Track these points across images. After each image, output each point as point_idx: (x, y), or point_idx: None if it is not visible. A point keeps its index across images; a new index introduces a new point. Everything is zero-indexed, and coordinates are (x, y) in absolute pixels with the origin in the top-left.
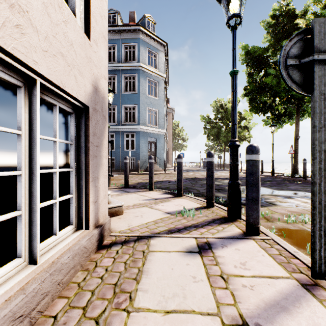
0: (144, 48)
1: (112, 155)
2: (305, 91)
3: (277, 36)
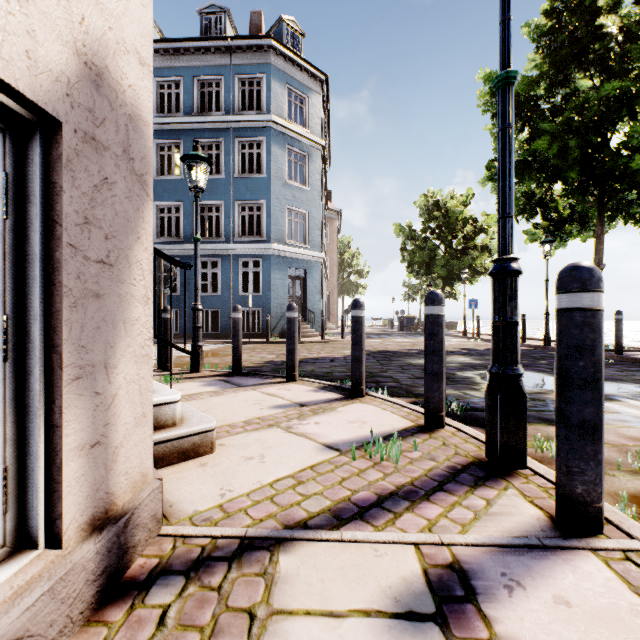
0: (280, 85)
1: (215, 304)
2: None
3: (558, 55)
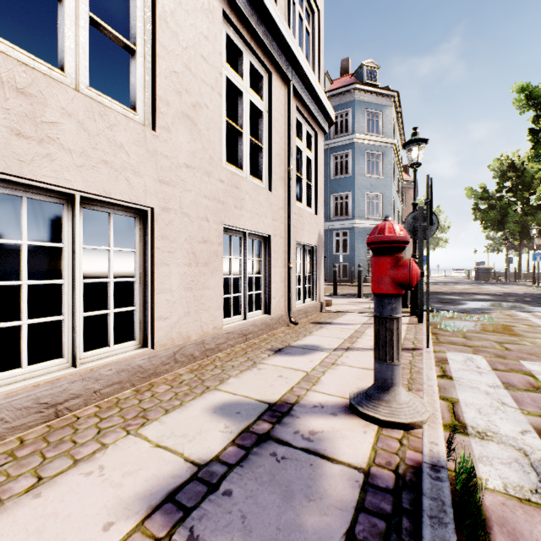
0: (361, 111)
1: None
2: (416, 238)
3: None
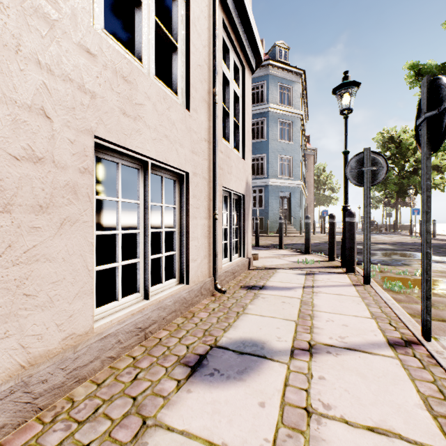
0: (274, 85)
1: None
2: (361, 185)
3: None
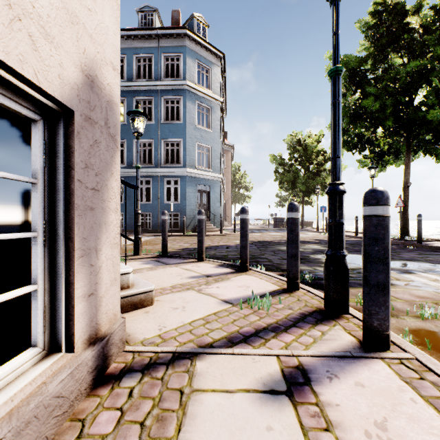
0: (192, 60)
1: (148, 209)
2: None
3: (380, 42)
